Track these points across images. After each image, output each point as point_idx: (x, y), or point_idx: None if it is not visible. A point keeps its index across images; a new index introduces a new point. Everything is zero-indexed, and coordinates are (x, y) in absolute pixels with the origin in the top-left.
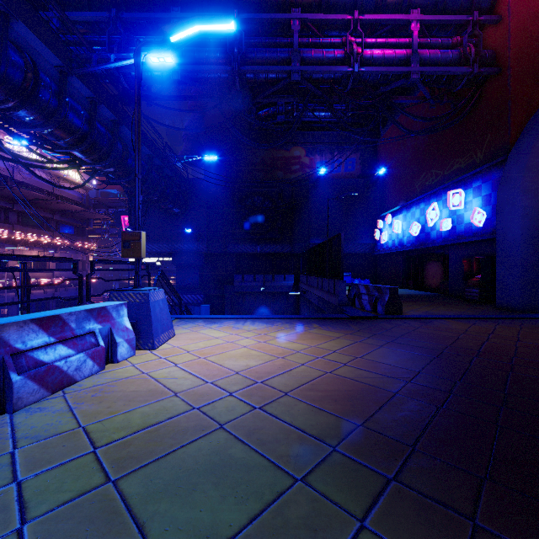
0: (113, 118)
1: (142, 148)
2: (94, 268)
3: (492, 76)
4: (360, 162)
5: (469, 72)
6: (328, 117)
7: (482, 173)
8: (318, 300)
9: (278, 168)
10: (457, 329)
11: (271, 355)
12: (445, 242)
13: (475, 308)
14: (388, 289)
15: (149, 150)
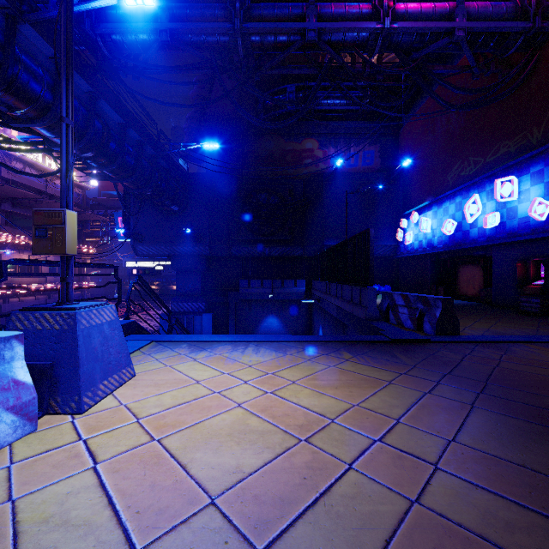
0: (88, 89)
1: (130, 132)
2: (5, 271)
3: None
4: (379, 155)
5: (529, 27)
6: (343, 105)
7: (544, 153)
8: (337, 310)
9: (288, 162)
10: None
11: (285, 433)
12: (491, 242)
13: (546, 324)
14: (440, 300)
15: (138, 134)
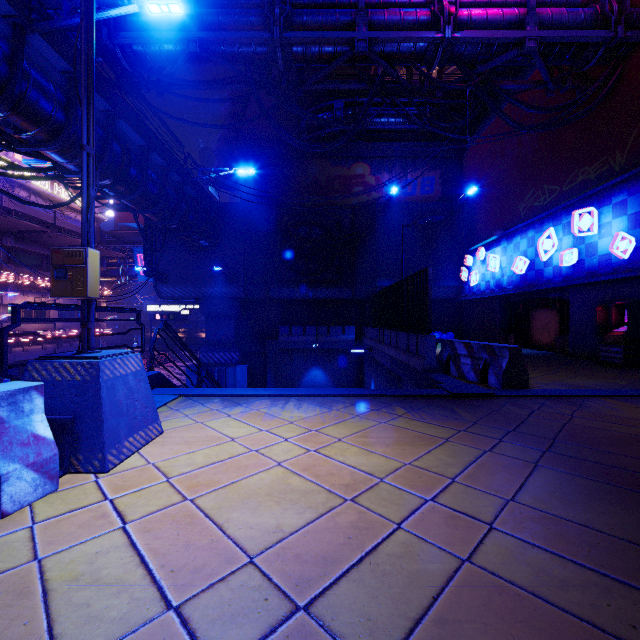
0: (105, 107)
1: (153, 156)
2: (18, 316)
3: None
4: (440, 181)
5: (610, 37)
6: (399, 124)
7: (628, 181)
8: (391, 361)
9: (335, 189)
10: None
11: (329, 492)
12: (568, 282)
13: (628, 377)
14: (507, 349)
15: (162, 159)
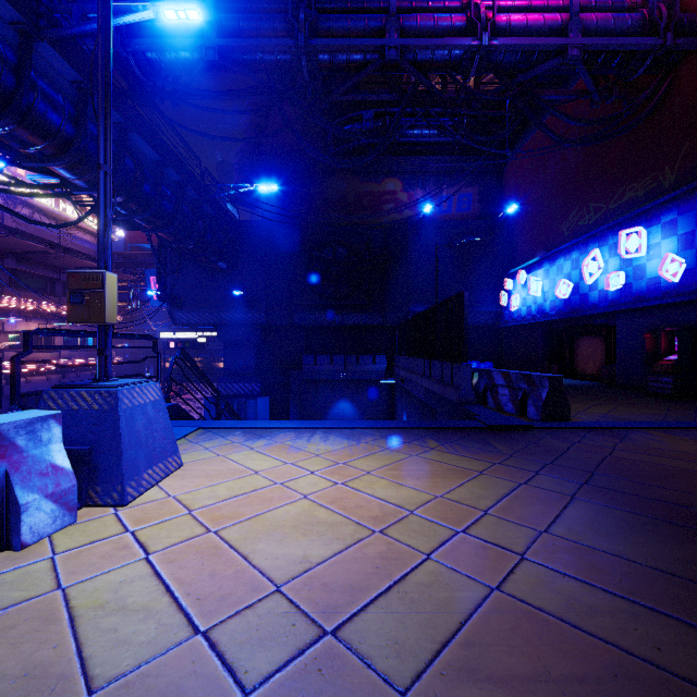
0: (117, 120)
1: (167, 171)
2: (31, 343)
3: (691, 53)
4: (478, 198)
5: (659, 44)
6: (433, 136)
7: (678, 199)
8: (425, 393)
9: (364, 207)
10: (687, 453)
11: (358, 524)
12: (614, 308)
13: (677, 409)
14: (547, 379)
15: (178, 174)
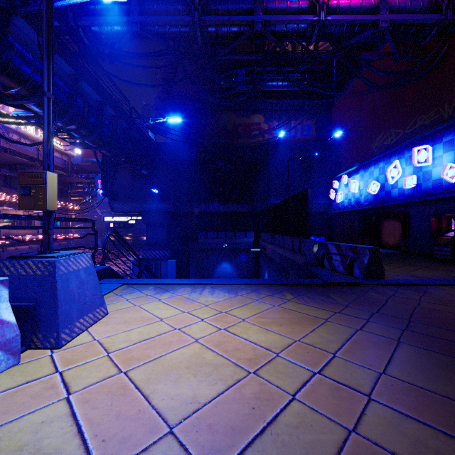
0: (71, 72)
1: (106, 108)
2: None
3: None
4: (315, 127)
5: (442, 19)
6: (285, 86)
7: (454, 125)
8: (280, 258)
9: (239, 133)
10: None
11: (236, 366)
12: (409, 200)
13: None
14: (368, 249)
15: (113, 110)
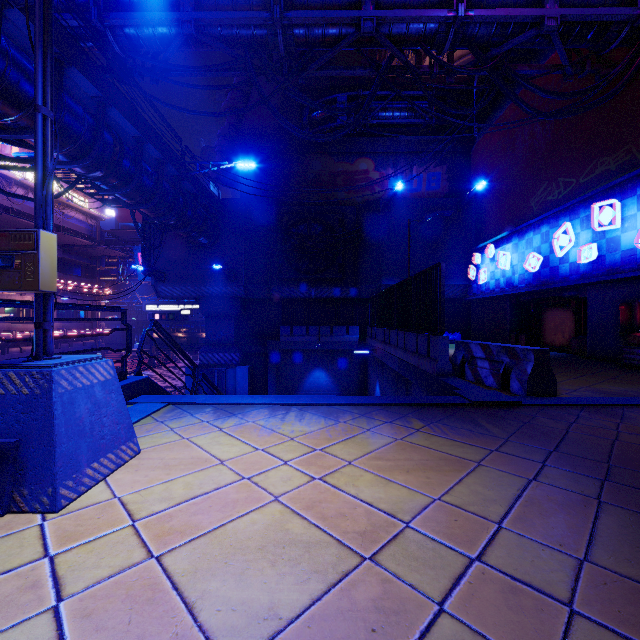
0: (95, 94)
1: (148, 148)
2: None
3: None
4: (446, 177)
5: (636, 14)
6: (404, 118)
7: None
8: (399, 363)
9: (338, 186)
10: None
11: (341, 545)
12: (587, 280)
13: None
14: (532, 352)
15: (158, 151)
